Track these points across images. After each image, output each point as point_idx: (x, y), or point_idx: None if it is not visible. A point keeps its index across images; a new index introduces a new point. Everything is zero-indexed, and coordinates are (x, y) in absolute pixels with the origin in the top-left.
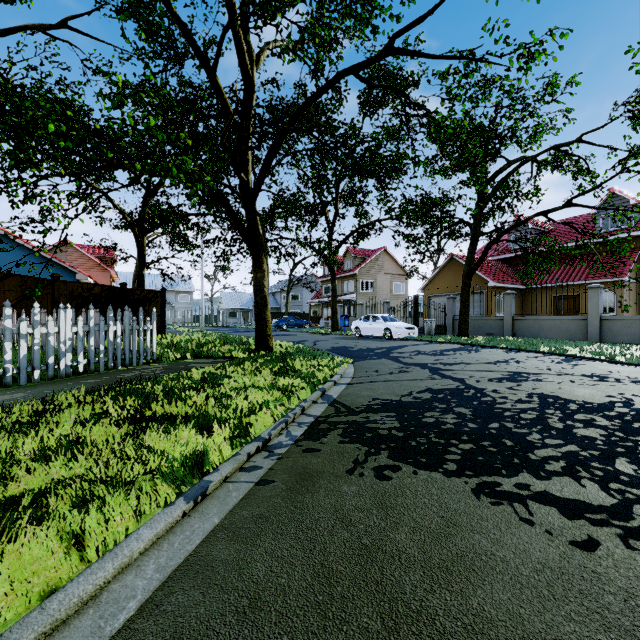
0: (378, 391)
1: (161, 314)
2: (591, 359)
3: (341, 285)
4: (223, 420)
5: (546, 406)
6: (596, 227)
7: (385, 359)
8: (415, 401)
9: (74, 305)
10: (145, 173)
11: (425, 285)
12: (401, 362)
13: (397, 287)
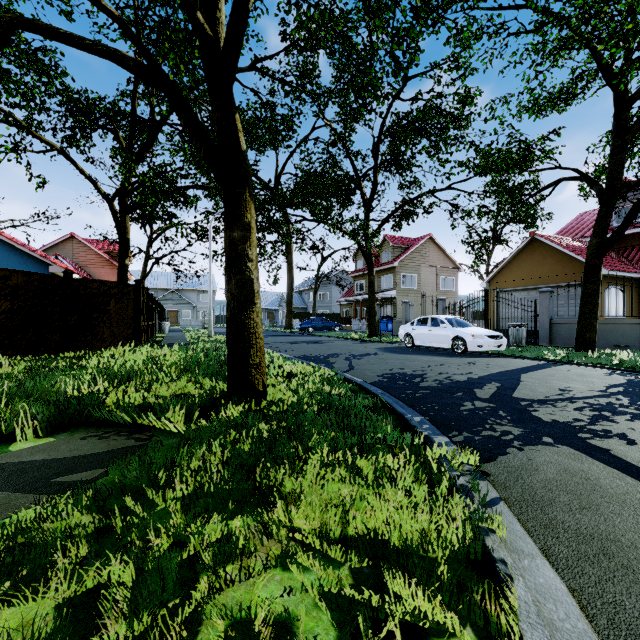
0: None
1: (135, 316)
2: None
3: (377, 280)
4: None
5: None
6: None
7: (558, 445)
8: None
9: None
10: None
11: (491, 277)
12: None
13: (445, 282)
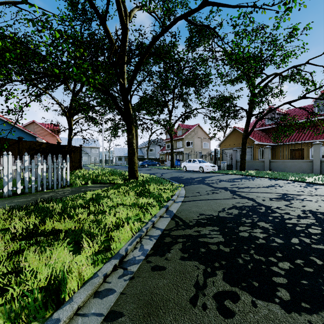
0: (202, 207)
1: (79, 159)
2: (322, 184)
3: (175, 144)
4: (93, 237)
5: (321, 221)
6: (313, 112)
7: (202, 184)
8: (229, 216)
9: (31, 154)
10: (62, 75)
11: (220, 143)
12: (212, 186)
13: (205, 145)
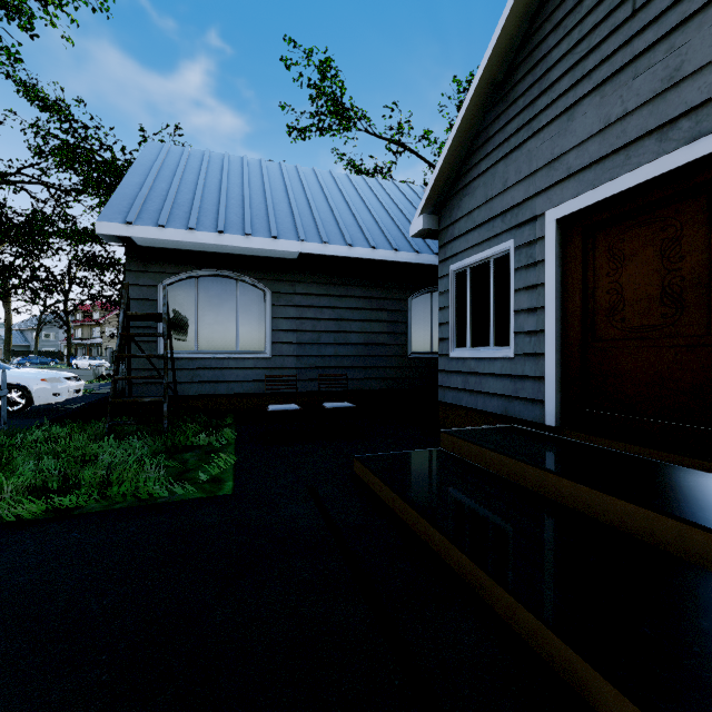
0: None
1: None
2: None
3: (90, 330)
4: None
5: None
6: None
7: None
8: None
9: None
10: None
11: None
12: None
13: None
